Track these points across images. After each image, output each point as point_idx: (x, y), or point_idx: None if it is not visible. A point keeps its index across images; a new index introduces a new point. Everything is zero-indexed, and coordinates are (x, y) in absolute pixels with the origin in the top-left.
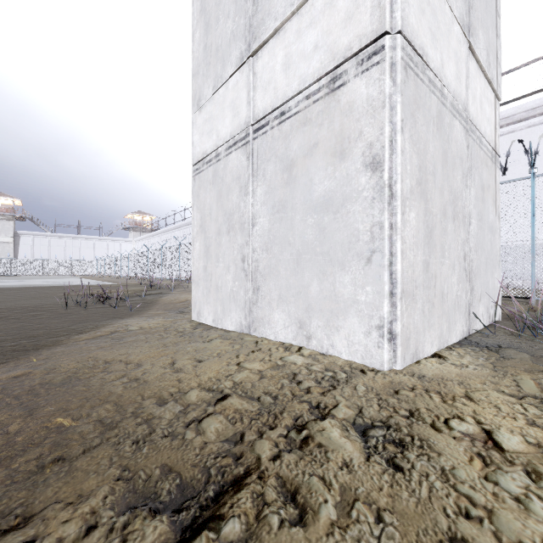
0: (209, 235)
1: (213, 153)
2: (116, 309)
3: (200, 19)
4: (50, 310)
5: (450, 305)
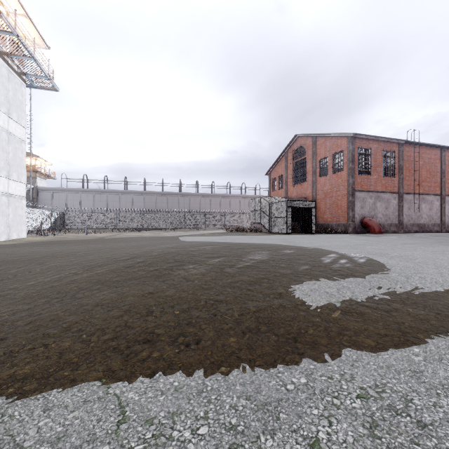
0: None
1: None
2: None
3: None
4: None
5: None
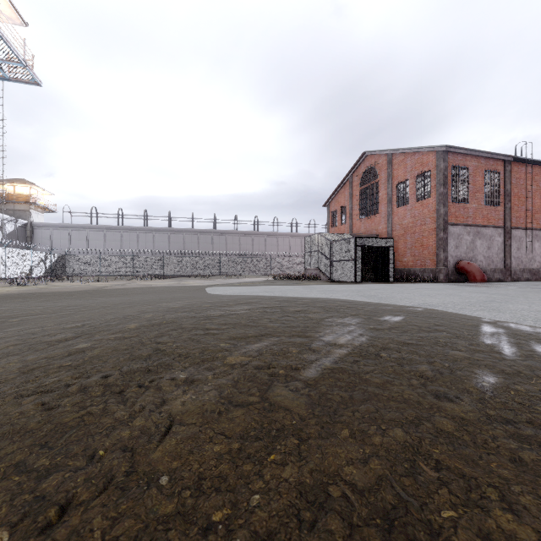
0: None
1: None
2: None
3: None
4: None
5: None
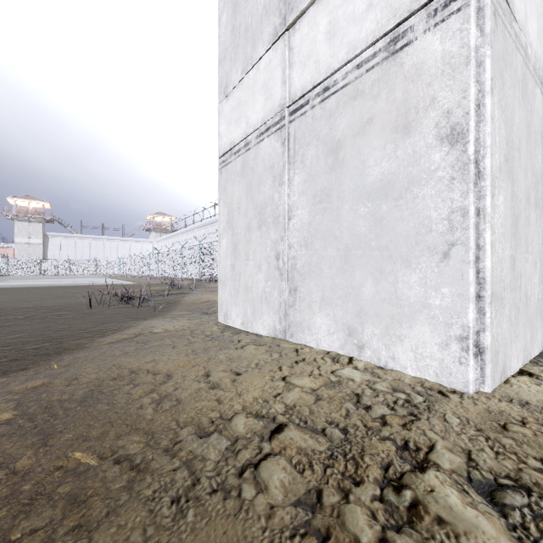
0: (238, 231)
1: (242, 143)
2: (139, 309)
3: (227, 1)
4: (75, 309)
5: (532, 310)
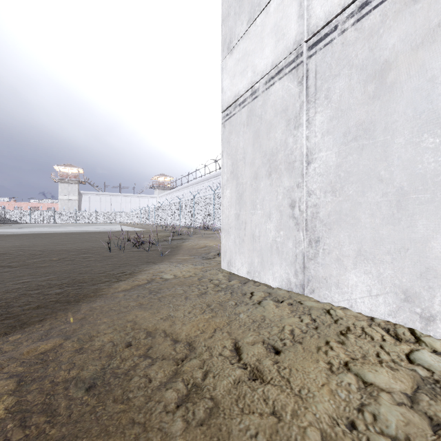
0: (243, 181)
1: (247, 92)
2: (148, 253)
3: None
4: (97, 252)
5: None
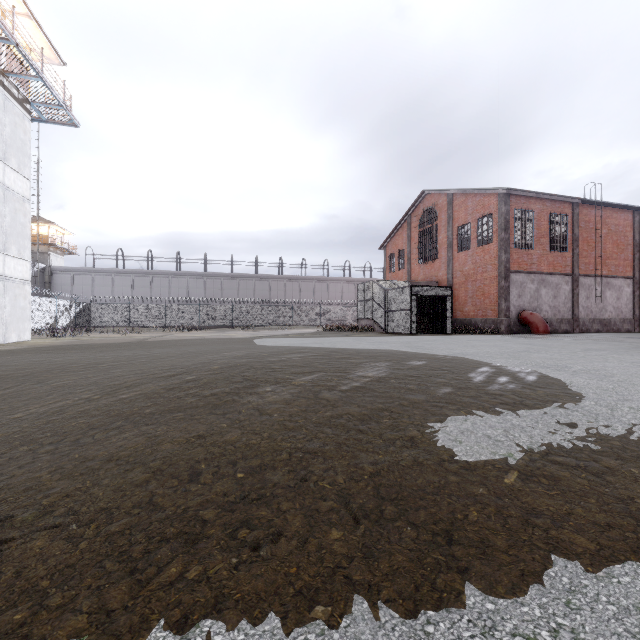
0: None
1: None
2: None
3: None
4: None
5: None
